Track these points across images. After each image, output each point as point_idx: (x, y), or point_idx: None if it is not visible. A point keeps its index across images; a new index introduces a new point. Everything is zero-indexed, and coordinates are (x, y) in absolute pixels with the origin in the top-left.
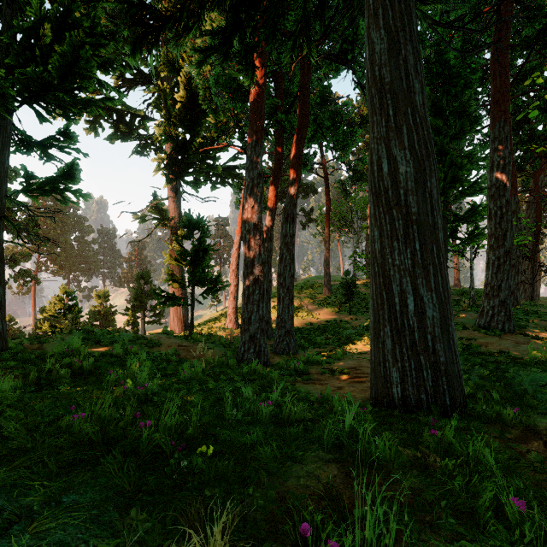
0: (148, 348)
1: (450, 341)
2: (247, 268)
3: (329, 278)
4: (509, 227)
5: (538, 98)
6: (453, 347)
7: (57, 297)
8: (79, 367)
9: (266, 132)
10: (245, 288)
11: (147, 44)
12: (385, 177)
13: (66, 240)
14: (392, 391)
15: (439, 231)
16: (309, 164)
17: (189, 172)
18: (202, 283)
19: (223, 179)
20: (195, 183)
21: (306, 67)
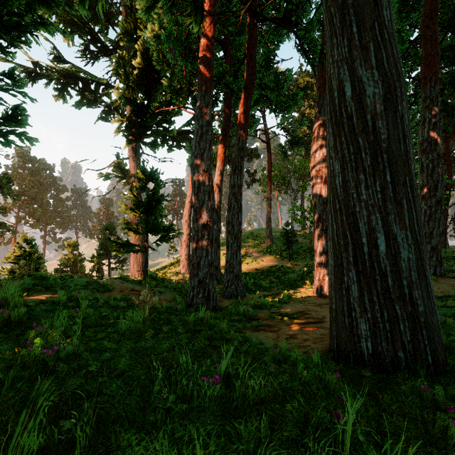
0: (99, 293)
1: (428, 287)
2: (196, 214)
3: (270, 229)
4: (440, 179)
5: (449, 75)
6: (431, 294)
7: (17, 245)
8: (6, 318)
9: (215, 97)
10: (194, 233)
11: (109, 19)
12: (349, 102)
13: (42, 197)
14: (360, 345)
15: (411, 161)
16: (255, 125)
17: (147, 134)
18: (155, 231)
19: (178, 142)
20: (152, 144)
21: (253, 29)
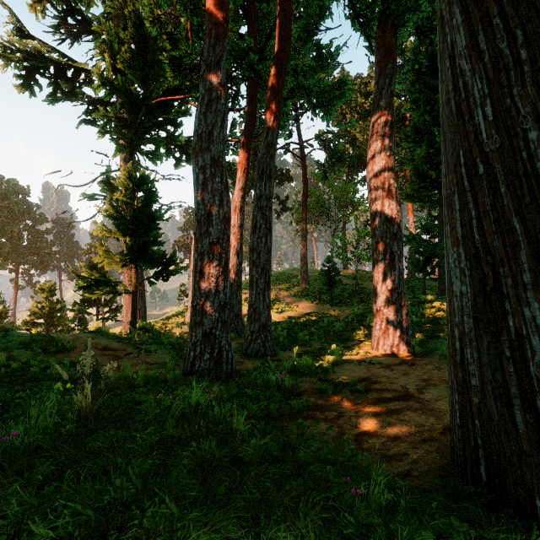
0: (47, 354)
1: None
2: (200, 226)
3: (306, 268)
4: None
5: None
6: None
7: None
8: None
9: (236, 90)
10: (197, 257)
11: None
12: None
13: (12, 229)
14: None
15: None
16: (288, 125)
17: (145, 139)
18: (145, 262)
19: (189, 155)
20: (153, 154)
21: None
